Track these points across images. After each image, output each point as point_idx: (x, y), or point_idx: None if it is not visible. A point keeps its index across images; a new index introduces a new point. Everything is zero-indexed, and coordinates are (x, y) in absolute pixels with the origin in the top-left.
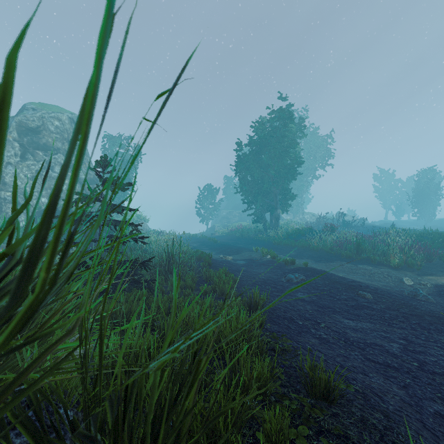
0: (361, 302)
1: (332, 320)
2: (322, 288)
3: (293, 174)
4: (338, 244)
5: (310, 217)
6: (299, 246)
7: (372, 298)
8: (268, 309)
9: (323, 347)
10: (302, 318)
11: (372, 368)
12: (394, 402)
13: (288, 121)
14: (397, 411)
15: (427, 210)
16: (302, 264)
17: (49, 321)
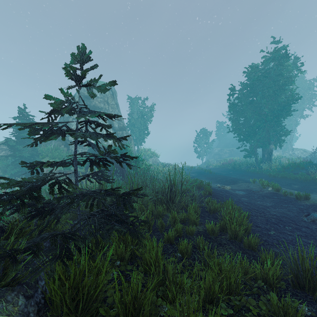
0: None
1: None
2: None
3: (288, 110)
4: None
5: (301, 153)
6: (300, 179)
7: None
8: None
9: None
10: None
11: None
12: None
13: (283, 59)
14: None
15: None
16: None
17: None
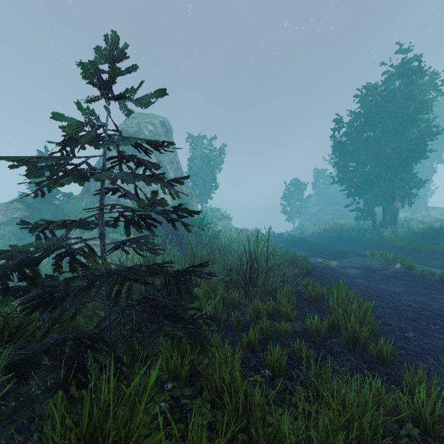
0: None
1: None
2: None
3: (423, 151)
4: None
5: (439, 213)
6: (443, 252)
7: None
8: None
9: None
10: None
11: None
12: None
13: (416, 75)
14: None
15: None
16: None
17: None
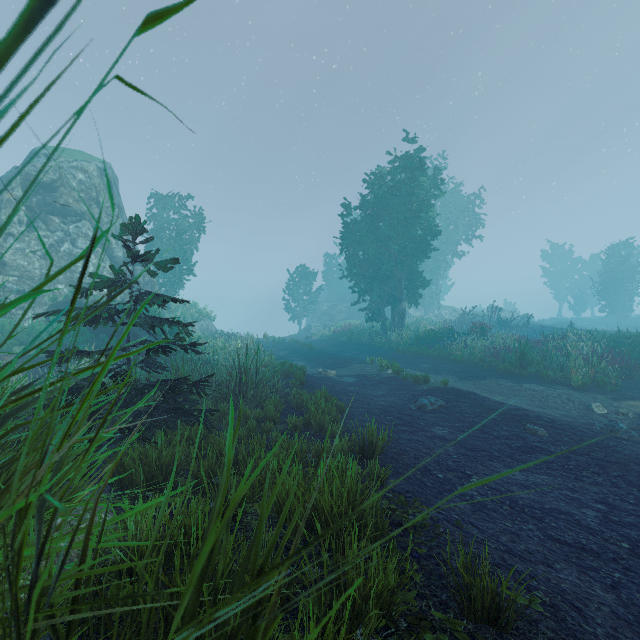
0: (532, 442)
1: (489, 470)
2: (471, 419)
3: (426, 250)
4: (492, 353)
5: (449, 313)
6: (434, 356)
7: (548, 435)
8: (391, 454)
9: (478, 517)
10: (443, 467)
11: (557, 552)
12: (602, 619)
13: (418, 172)
14: (610, 638)
15: (620, 303)
16: (439, 383)
17: (0, 499)
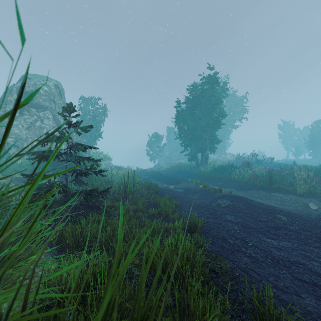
0: (279, 224)
1: (257, 239)
2: (245, 211)
3: (219, 124)
4: (254, 177)
5: (230, 157)
6: (223, 178)
7: (287, 220)
8: (204, 229)
9: (255, 265)
10: (233, 237)
11: (301, 287)
12: None
13: (215, 84)
14: None
15: (319, 151)
16: (227, 192)
17: None
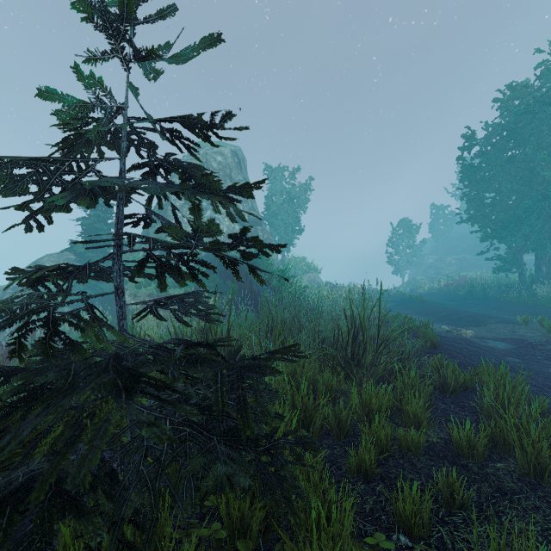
0: None
1: None
2: None
3: None
4: None
5: None
6: None
7: None
8: None
9: None
10: None
11: None
12: None
13: None
14: None
15: None
16: None
17: None
